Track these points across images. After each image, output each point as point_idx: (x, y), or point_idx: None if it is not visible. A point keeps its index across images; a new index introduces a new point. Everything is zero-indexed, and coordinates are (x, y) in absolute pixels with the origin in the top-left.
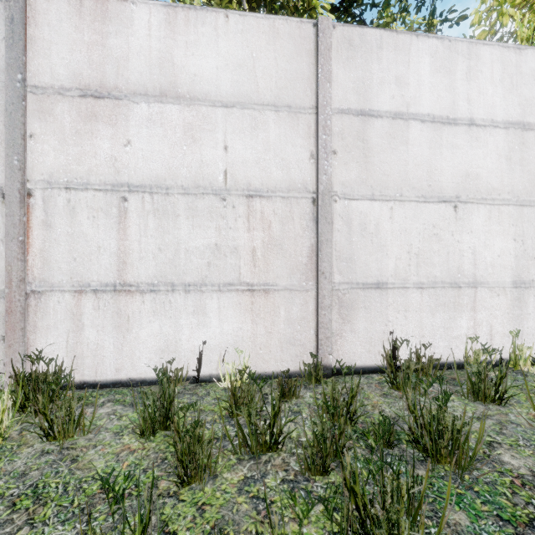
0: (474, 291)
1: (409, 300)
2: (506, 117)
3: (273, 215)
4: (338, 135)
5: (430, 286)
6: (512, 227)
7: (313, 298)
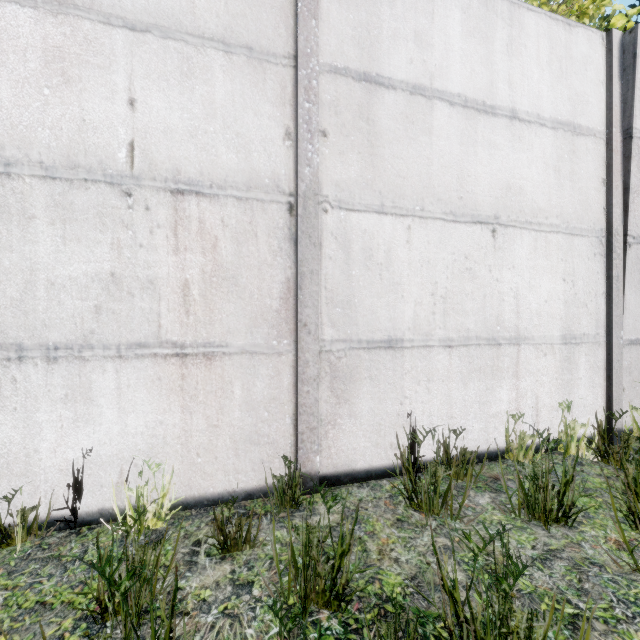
0: (517, 349)
1: (433, 365)
2: (555, 114)
3: (222, 227)
4: (329, 106)
5: (462, 343)
6: (562, 263)
7: (290, 366)
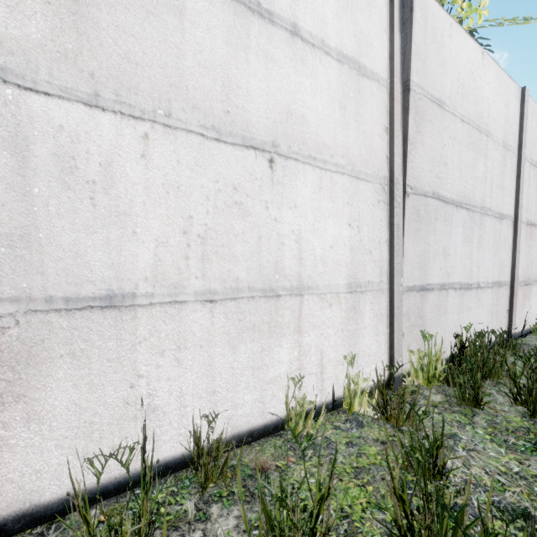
0: (299, 301)
1: (186, 327)
2: (341, 46)
3: None
4: None
5: (229, 296)
6: (347, 207)
7: None
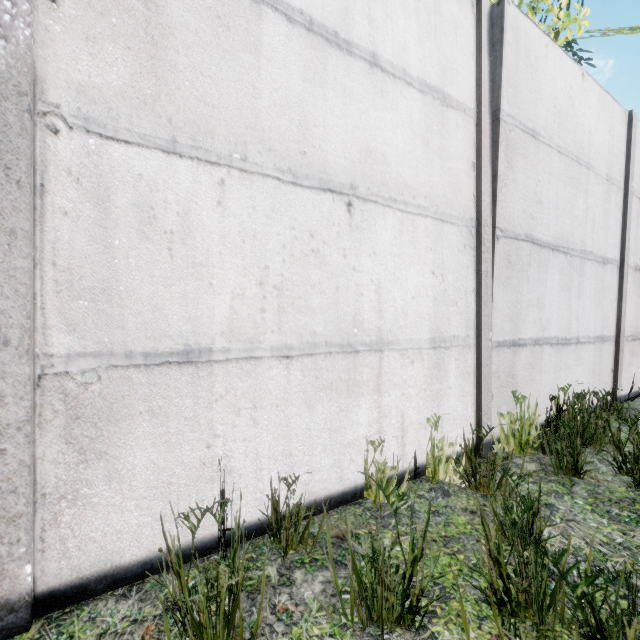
0: (379, 357)
1: (262, 384)
2: (423, 75)
3: None
4: None
5: (306, 352)
6: (431, 253)
7: None
